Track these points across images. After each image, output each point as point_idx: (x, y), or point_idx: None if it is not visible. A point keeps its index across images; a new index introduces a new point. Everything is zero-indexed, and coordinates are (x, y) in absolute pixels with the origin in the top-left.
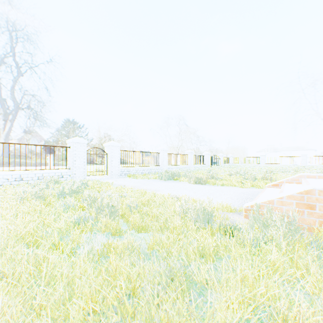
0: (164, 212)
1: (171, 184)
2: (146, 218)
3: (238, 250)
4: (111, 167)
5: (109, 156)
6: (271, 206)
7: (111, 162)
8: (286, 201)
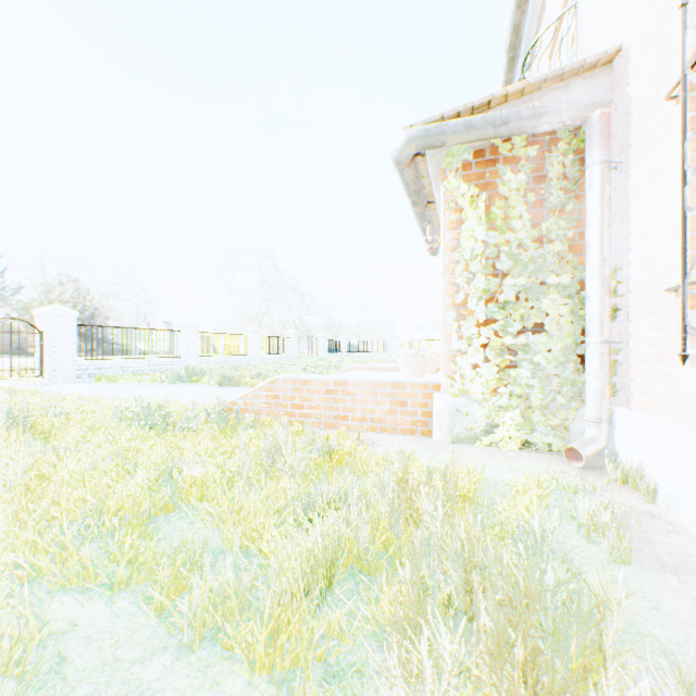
0: (101, 417)
1: (173, 388)
2: (67, 425)
3: (150, 436)
4: (52, 361)
5: (47, 337)
6: (247, 401)
7: (52, 350)
8: (259, 394)
